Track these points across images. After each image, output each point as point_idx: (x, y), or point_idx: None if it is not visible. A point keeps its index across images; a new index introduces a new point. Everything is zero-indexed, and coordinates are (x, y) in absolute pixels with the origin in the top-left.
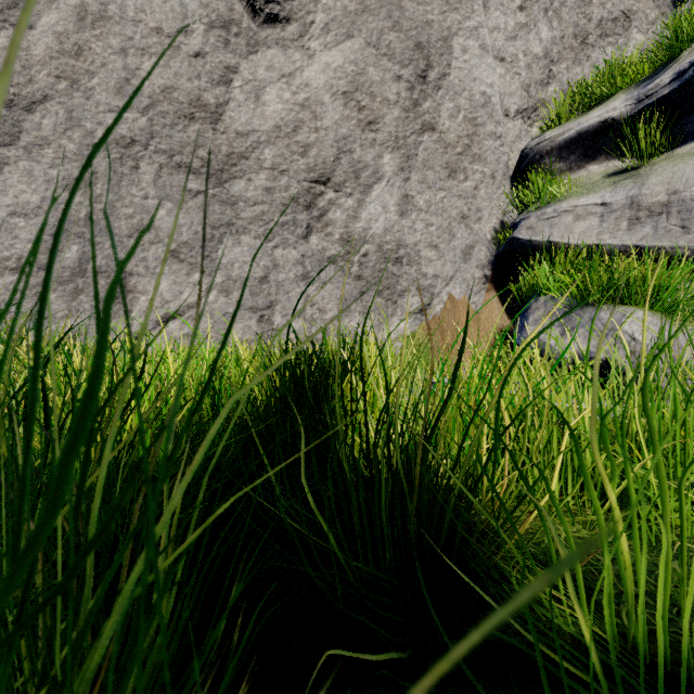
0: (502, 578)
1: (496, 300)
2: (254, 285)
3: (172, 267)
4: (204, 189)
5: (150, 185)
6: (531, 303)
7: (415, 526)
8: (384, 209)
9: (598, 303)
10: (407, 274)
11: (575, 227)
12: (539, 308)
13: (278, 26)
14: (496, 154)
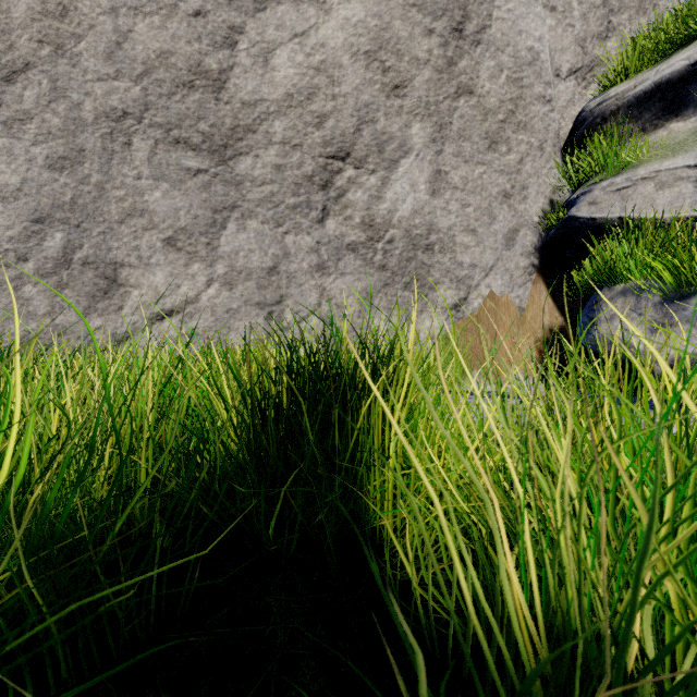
0: None
1: (544, 294)
2: (261, 277)
3: (169, 257)
4: (205, 167)
5: (143, 164)
6: (603, 292)
7: None
8: (412, 188)
9: None
10: (439, 264)
11: (657, 197)
12: (615, 299)
13: None
14: (544, 121)
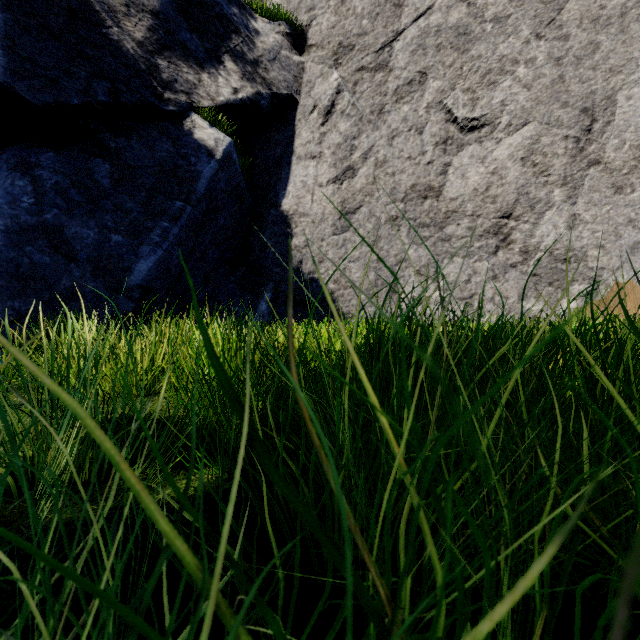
0: None
1: None
2: (461, 285)
3: (416, 279)
4: (432, 234)
5: (405, 238)
6: None
7: None
8: (554, 227)
9: None
10: (574, 269)
11: None
12: None
13: (476, 131)
14: None
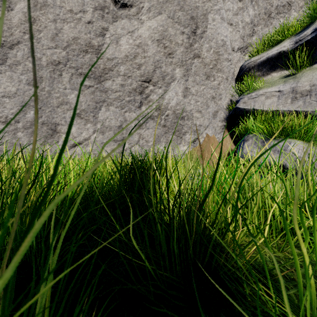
0: (238, 280)
1: (228, 136)
2: (115, 129)
3: (77, 121)
4: (92, 85)
5: (67, 83)
6: (245, 137)
7: (192, 251)
8: (176, 94)
9: (277, 137)
10: (187, 124)
11: (266, 102)
12: (249, 140)
13: (126, 9)
14: (228, 68)
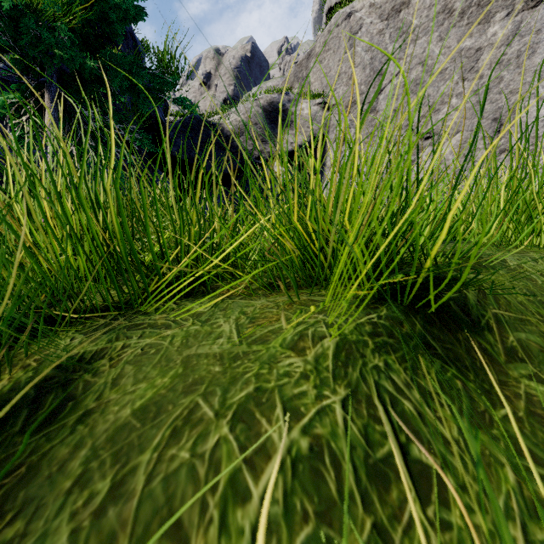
0: None
1: None
2: None
3: None
4: None
5: None
6: None
7: None
8: None
9: None
10: None
11: None
12: None
13: (429, 139)
14: None
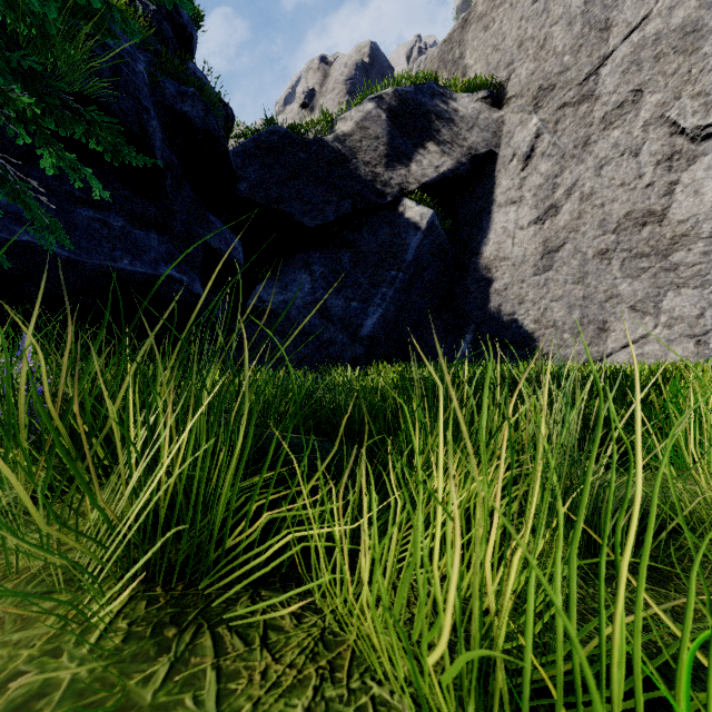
0: None
1: None
2: (691, 321)
3: (631, 315)
4: (652, 265)
5: (617, 272)
6: None
7: None
8: None
9: None
10: None
11: None
12: None
13: None
14: None
